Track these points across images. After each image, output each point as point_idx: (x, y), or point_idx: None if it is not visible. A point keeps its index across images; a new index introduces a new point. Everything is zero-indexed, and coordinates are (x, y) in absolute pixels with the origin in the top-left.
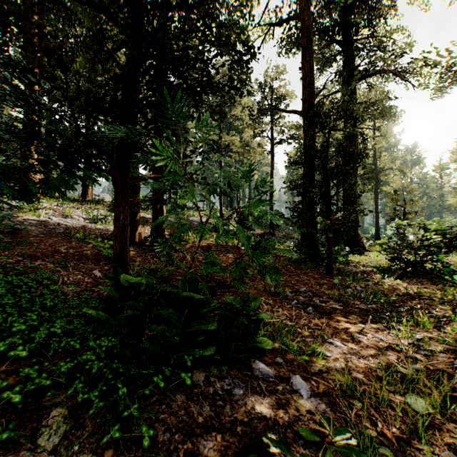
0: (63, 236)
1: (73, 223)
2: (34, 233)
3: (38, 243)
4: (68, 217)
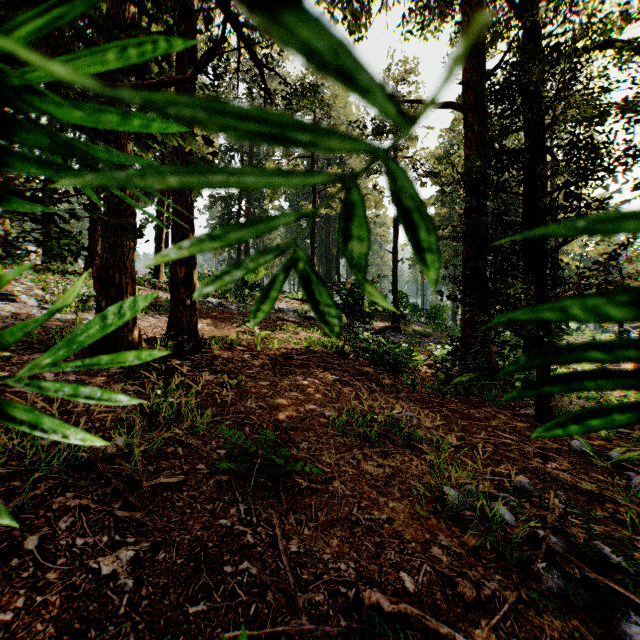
0: None
1: (5, 309)
2: None
3: None
4: (6, 298)
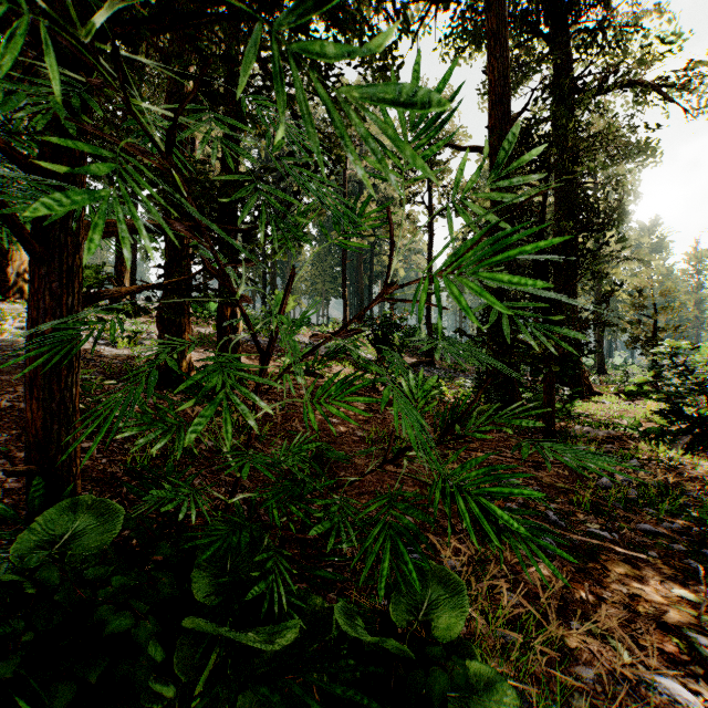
0: None
1: None
2: None
3: None
4: None
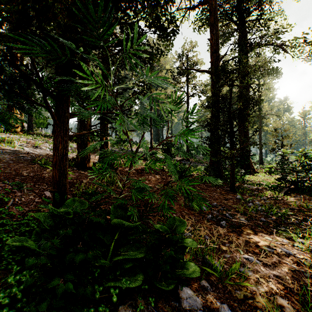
0: (29, 162)
1: (41, 152)
2: (5, 160)
3: (6, 168)
4: (38, 148)
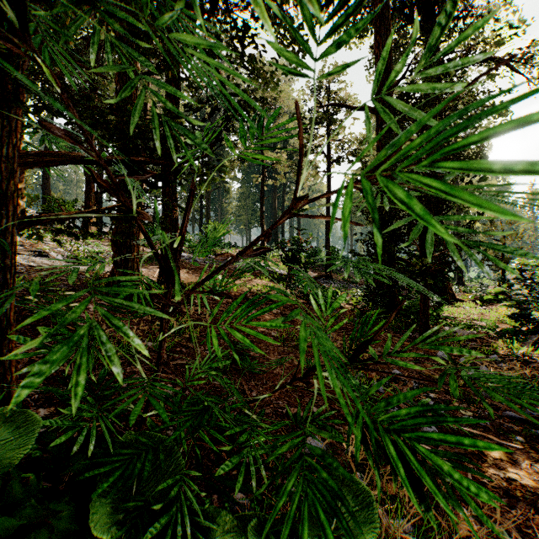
0: None
1: (44, 262)
2: None
3: None
4: (41, 254)
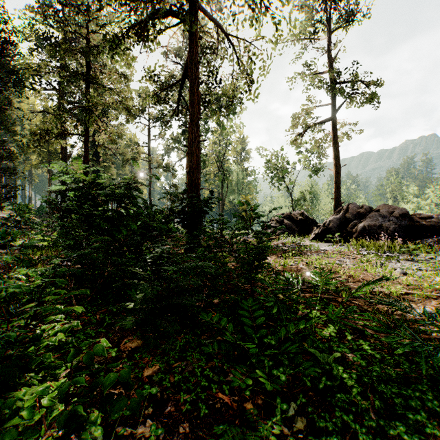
0: None
1: None
2: None
3: None
4: None
